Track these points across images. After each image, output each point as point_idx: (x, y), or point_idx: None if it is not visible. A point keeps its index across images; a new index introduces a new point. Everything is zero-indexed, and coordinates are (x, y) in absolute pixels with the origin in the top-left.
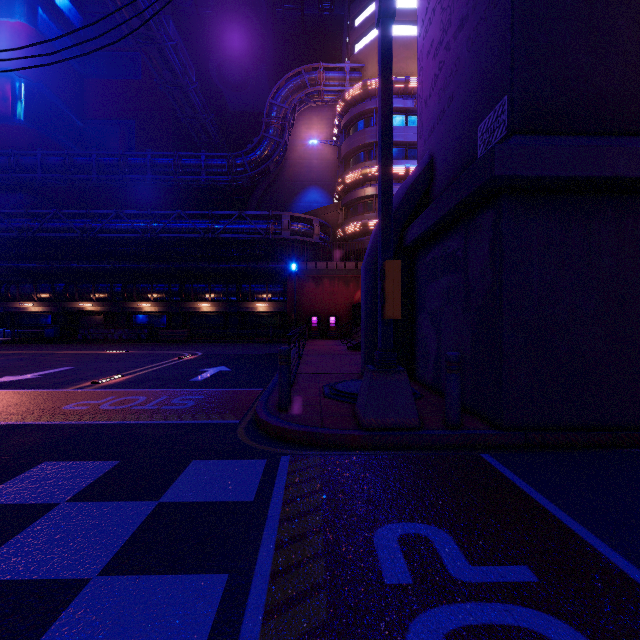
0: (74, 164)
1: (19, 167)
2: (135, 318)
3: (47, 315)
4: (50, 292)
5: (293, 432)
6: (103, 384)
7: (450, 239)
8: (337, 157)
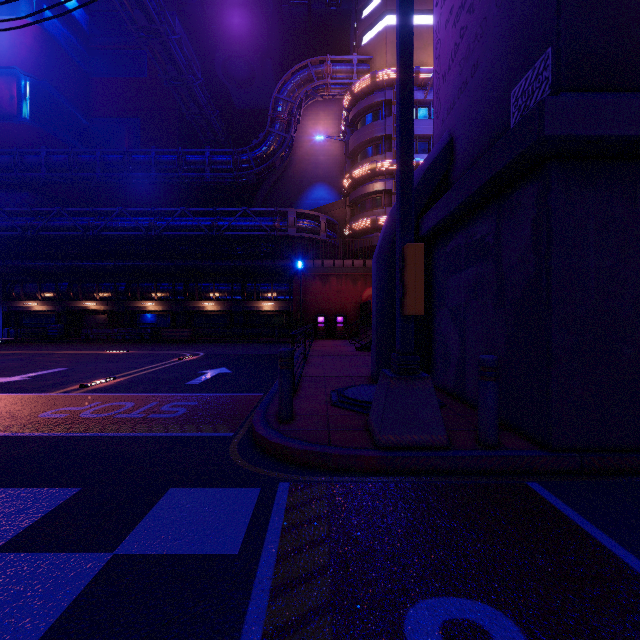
0: (78, 162)
1: (24, 165)
2: (139, 317)
3: (51, 314)
4: (54, 291)
5: (294, 451)
6: (92, 387)
7: (477, 223)
8: (344, 153)
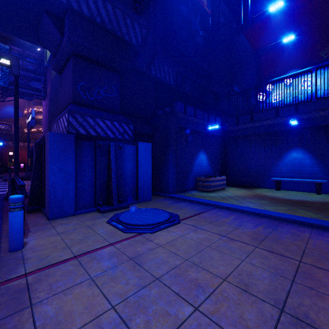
0: None
1: None
2: None
3: None
4: None
5: None
6: None
7: None
8: None
